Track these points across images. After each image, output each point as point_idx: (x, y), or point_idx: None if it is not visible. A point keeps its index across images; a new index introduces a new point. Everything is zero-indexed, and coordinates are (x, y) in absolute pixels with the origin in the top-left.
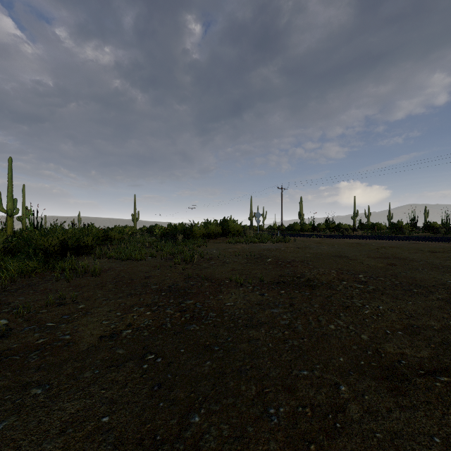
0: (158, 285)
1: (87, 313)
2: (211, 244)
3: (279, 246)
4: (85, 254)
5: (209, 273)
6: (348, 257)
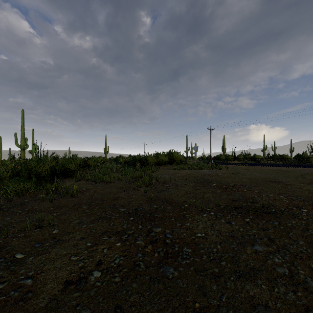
0: (125, 208)
1: (58, 242)
2: (161, 170)
3: (216, 172)
4: (70, 176)
5: (167, 195)
6: (283, 182)
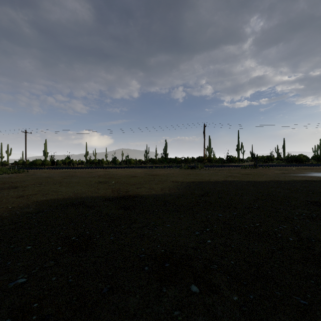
0: None
1: None
2: None
3: (12, 175)
4: None
5: None
6: (50, 177)
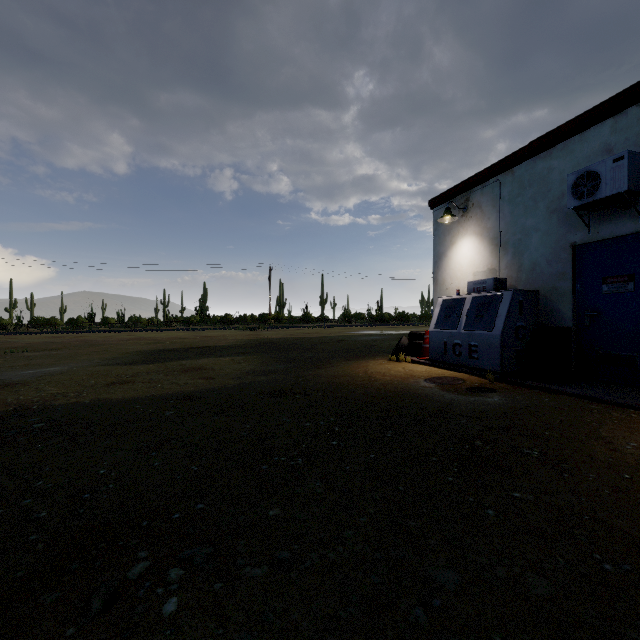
0: None
1: None
2: None
3: None
4: None
5: None
6: (59, 342)
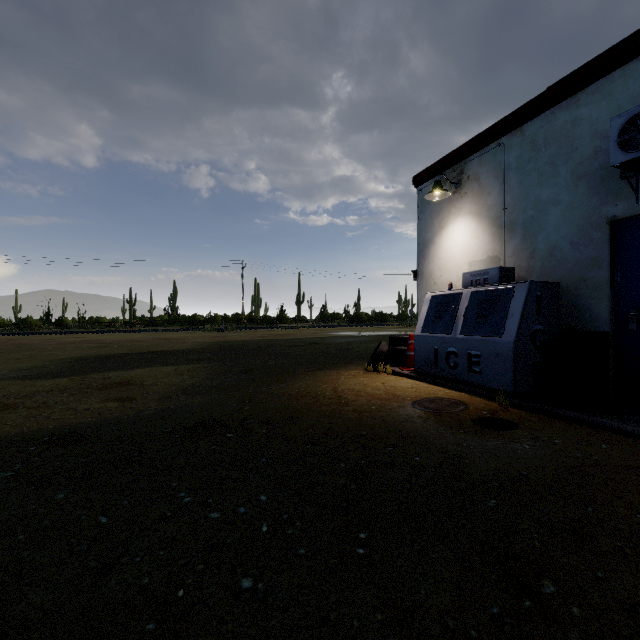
0: None
1: None
2: None
3: None
4: None
5: None
6: None
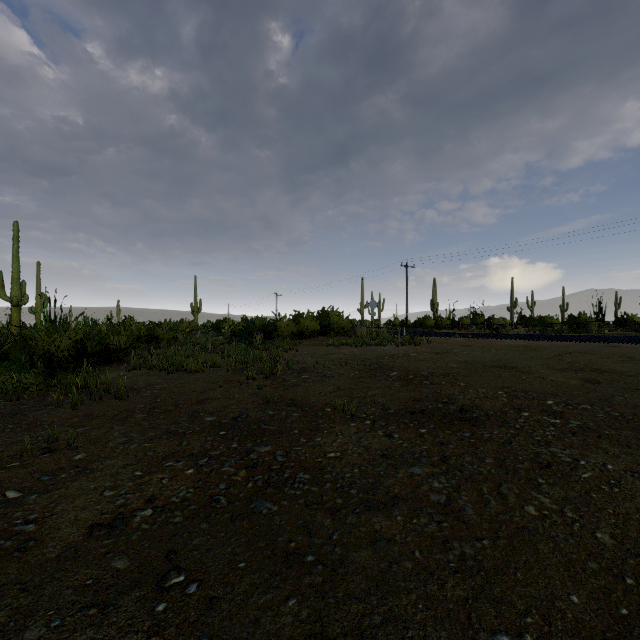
0: (215, 416)
1: (83, 472)
2: (303, 348)
3: (406, 350)
4: (116, 361)
5: (300, 394)
6: (517, 369)
